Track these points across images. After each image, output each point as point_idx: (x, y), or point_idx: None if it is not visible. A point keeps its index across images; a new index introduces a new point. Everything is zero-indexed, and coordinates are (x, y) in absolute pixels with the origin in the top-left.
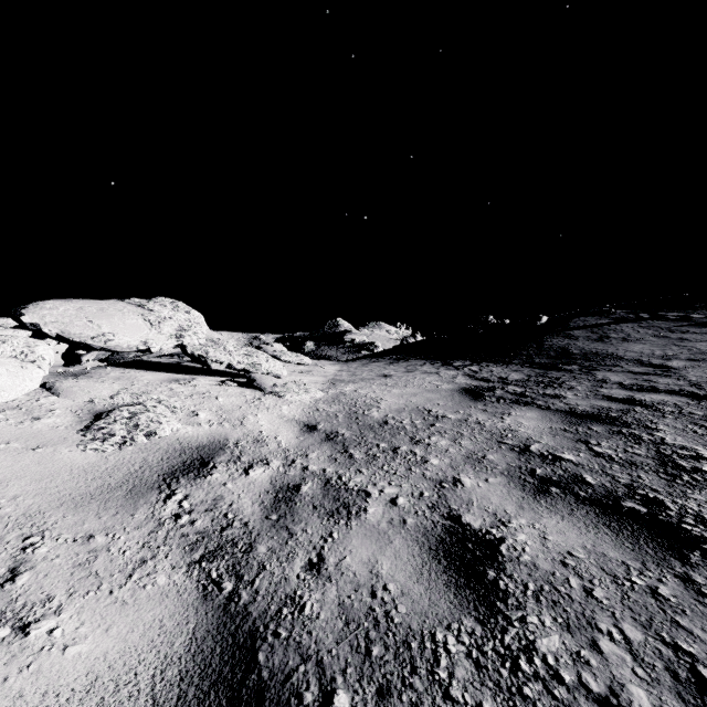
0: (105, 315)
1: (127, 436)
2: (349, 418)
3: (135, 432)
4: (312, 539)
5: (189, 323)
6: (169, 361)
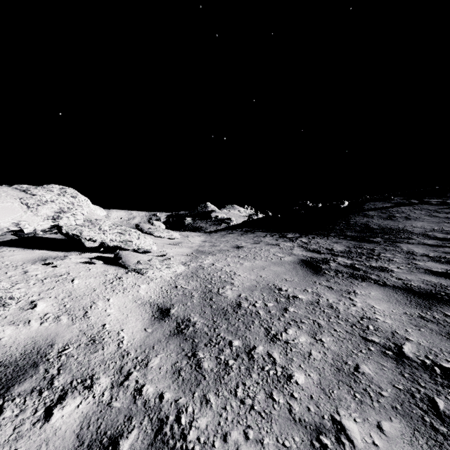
0: None
1: None
2: (204, 298)
3: None
4: None
5: (71, 205)
6: (61, 237)
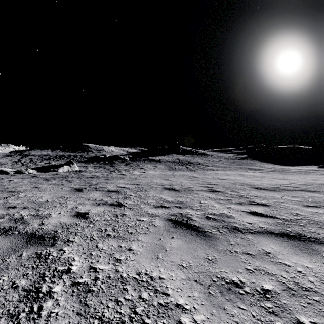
0: None
1: None
2: None
3: None
4: None
5: None
6: None
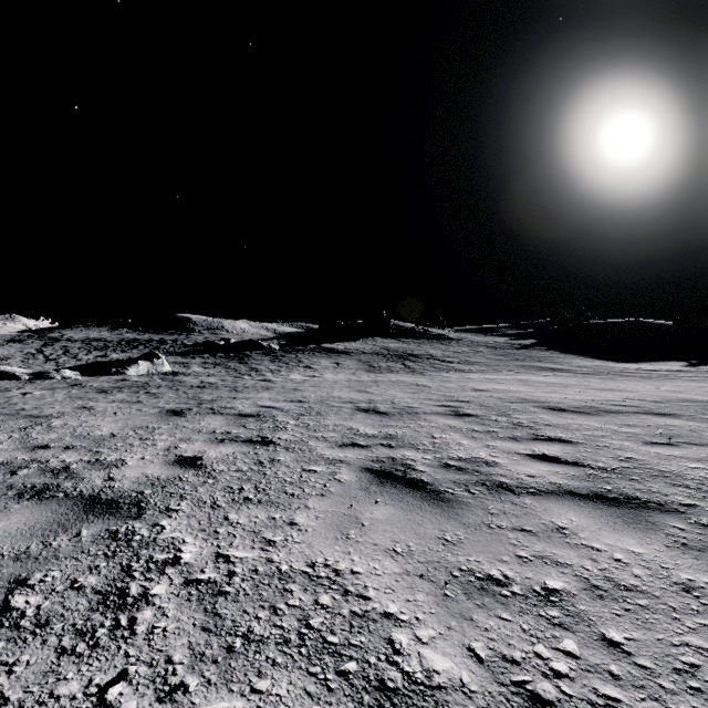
0: None
1: None
2: None
3: None
4: None
5: None
6: None
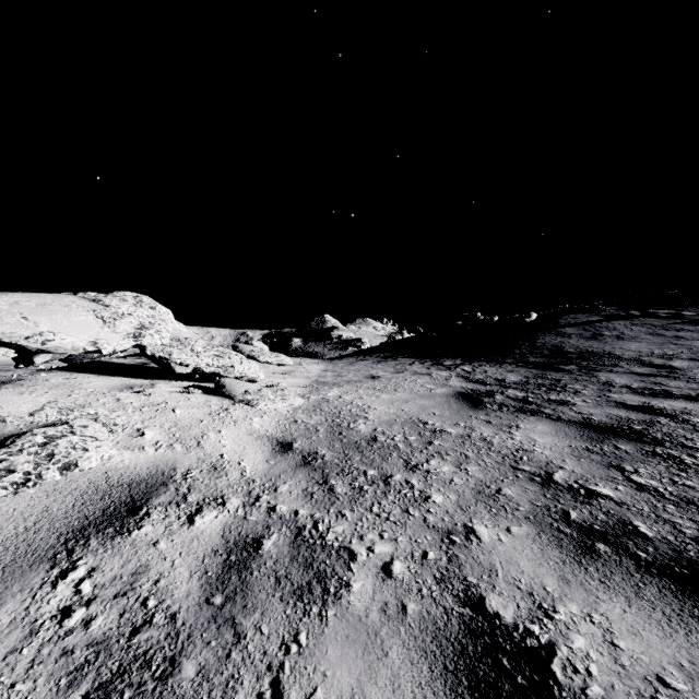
0: (46, 311)
1: (32, 472)
2: (331, 432)
3: (45, 465)
4: (267, 647)
5: (152, 320)
6: (133, 362)
